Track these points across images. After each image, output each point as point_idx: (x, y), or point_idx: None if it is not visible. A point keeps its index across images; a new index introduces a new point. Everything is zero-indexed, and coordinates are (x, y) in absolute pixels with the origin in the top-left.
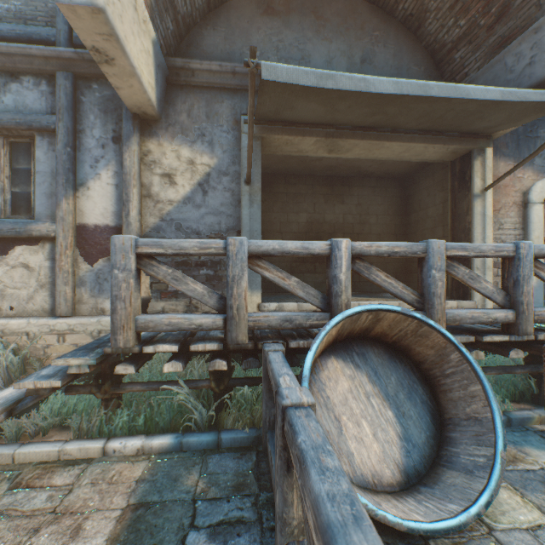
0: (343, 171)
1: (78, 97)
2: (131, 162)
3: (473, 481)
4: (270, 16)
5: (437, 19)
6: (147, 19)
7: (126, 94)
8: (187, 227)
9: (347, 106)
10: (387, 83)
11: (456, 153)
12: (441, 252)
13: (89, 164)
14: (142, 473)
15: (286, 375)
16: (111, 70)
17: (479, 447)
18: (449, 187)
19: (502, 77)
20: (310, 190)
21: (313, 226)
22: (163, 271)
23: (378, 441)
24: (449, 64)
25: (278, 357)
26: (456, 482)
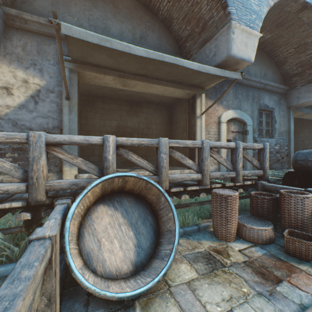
0: (137, 98)
1: None
2: None
3: (162, 263)
4: None
5: (177, 23)
6: None
7: None
8: (22, 125)
9: (125, 60)
10: (142, 50)
11: (189, 95)
12: (166, 144)
13: None
14: None
15: (54, 218)
16: None
17: (169, 245)
18: (187, 112)
19: (205, 59)
20: (118, 107)
21: (120, 128)
22: None
23: (122, 250)
24: (184, 48)
25: (61, 207)
26: (156, 265)
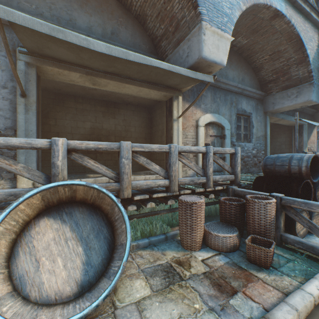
0: (114, 99)
1: None
2: None
3: (107, 283)
4: None
5: (152, 21)
6: None
7: None
8: None
9: (88, 55)
10: (103, 45)
11: (166, 97)
12: (128, 148)
13: None
14: None
15: None
16: None
17: (119, 261)
18: (165, 114)
19: (179, 60)
20: (93, 108)
21: (95, 130)
22: None
23: (67, 269)
24: (160, 48)
25: None
26: (102, 285)
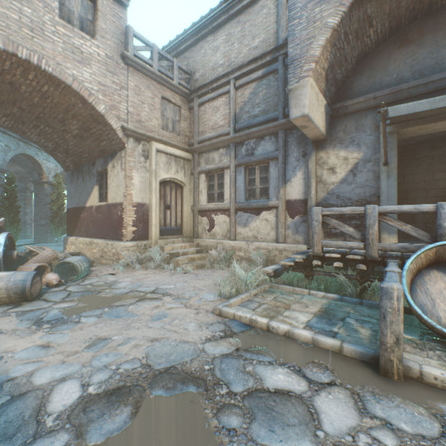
0: None
1: (286, 139)
2: (311, 166)
3: None
4: (404, 47)
5: None
6: (322, 99)
7: (310, 135)
8: (342, 196)
9: None
10: None
11: None
12: None
13: (291, 170)
14: (325, 302)
15: (393, 267)
16: (305, 130)
17: None
18: None
19: None
20: None
21: None
22: (333, 222)
23: None
24: None
25: (393, 263)
26: None
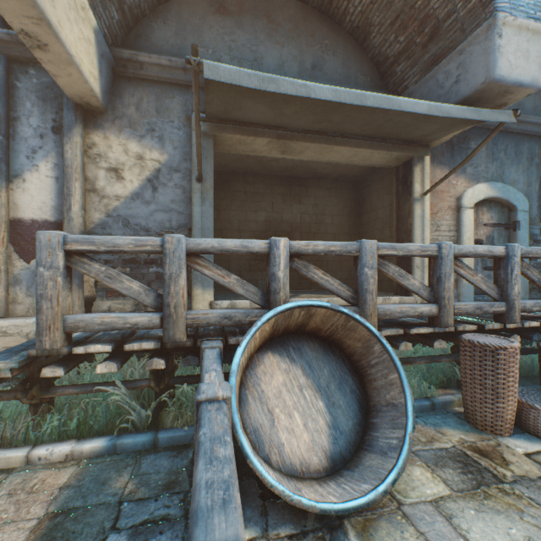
0: (300, 172)
1: (13, 82)
2: (73, 154)
3: (386, 461)
4: (223, 15)
5: (380, 33)
6: (87, 6)
7: (65, 82)
8: (136, 224)
9: (293, 109)
10: (327, 90)
11: (399, 160)
12: (373, 251)
13: (26, 155)
14: (68, 480)
15: (214, 371)
16: (46, 56)
17: (394, 430)
18: (394, 191)
19: (435, 92)
20: (268, 189)
21: (272, 224)
22: (96, 268)
23: (308, 431)
24: (392, 76)
25: (213, 353)
26: (373, 463)
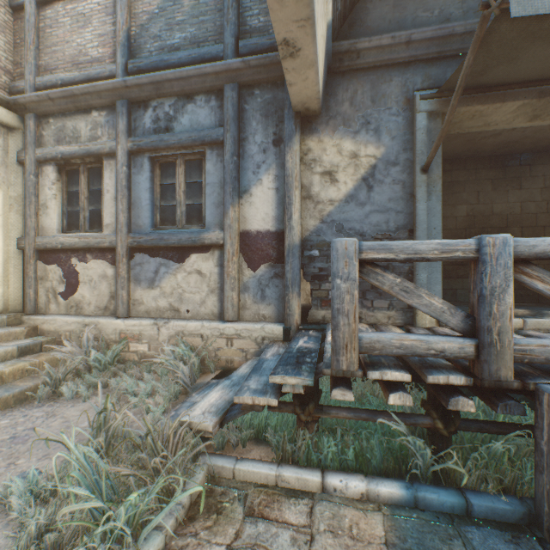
0: (524, 146)
1: (242, 106)
2: (292, 163)
3: None
4: None
5: None
6: None
7: (296, 90)
8: (349, 228)
9: None
10: None
11: None
12: None
13: (251, 171)
14: (385, 533)
15: None
16: (292, 64)
17: None
18: None
19: None
20: (471, 176)
21: (476, 220)
22: (389, 280)
23: None
24: None
25: None
26: None
